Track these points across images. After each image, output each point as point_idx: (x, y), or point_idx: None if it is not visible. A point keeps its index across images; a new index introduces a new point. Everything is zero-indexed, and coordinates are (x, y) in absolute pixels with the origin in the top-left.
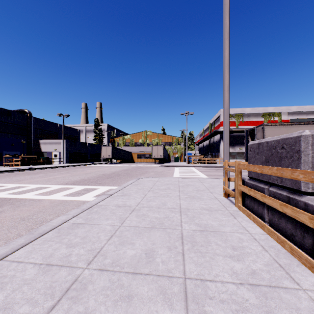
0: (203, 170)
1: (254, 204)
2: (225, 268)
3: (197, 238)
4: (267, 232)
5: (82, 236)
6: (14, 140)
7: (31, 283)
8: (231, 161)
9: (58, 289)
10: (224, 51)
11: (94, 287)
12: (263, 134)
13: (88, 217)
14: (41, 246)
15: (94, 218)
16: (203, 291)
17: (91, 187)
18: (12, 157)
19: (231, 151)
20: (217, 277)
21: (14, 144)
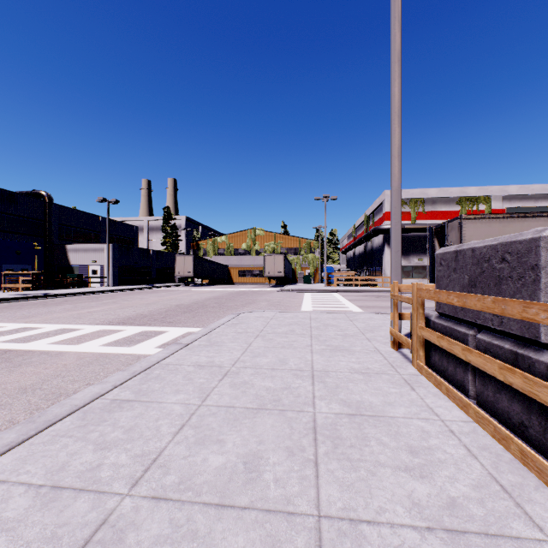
0: (354, 298)
1: (449, 364)
2: (398, 493)
3: (344, 430)
4: (474, 418)
5: (126, 426)
6: (22, 245)
7: (16, 528)
8: (403, 281)
9: (66, 543)
10: (393, 85)
11: (140, 537)
12: (461, 234)
13: (142, 387)
14: (46, 447)
15: (154, 390)
16: (355, 545)
17: (155, 328)
18: (17, 274)
19: (404, 265)
20: (381, 515)
21: (21, 252)
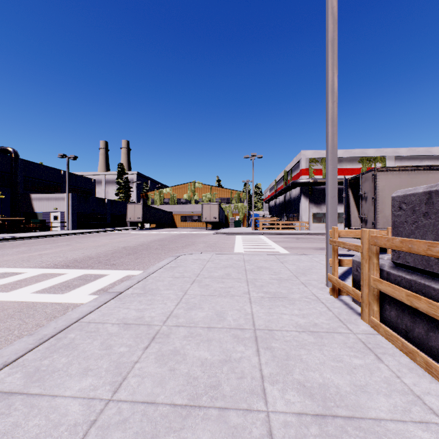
0: (278, 239)
1: (415, 324)
2: None
3: None
4: None
5: None
6: None
7: None
8: (316, 225)
9: None
10: (329, 31)
11: None
12: (375, 184)
13: (42, 364)
14: None
15: (55, 369)
16: None
17: (96, 272)
18: None
19: (316, 212)
20: None
21: None
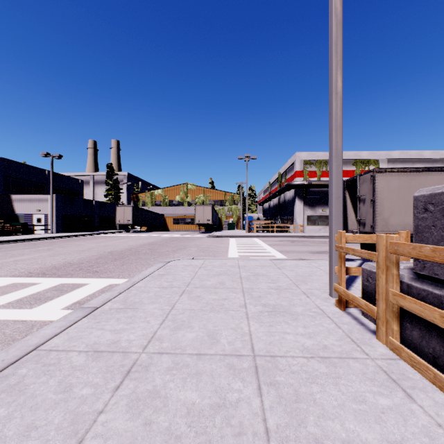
0: (273, 243)
1: None
2: None
3: None
4: None
5: None
6: None
7: None
8: (310, 228)
9: None
10: (333, 14)
11: None
12: (373, 186)
13: None
14: None
15: None
16: None
17: (75, 280)
18: None
19: (311, 214)
20: None
21: None
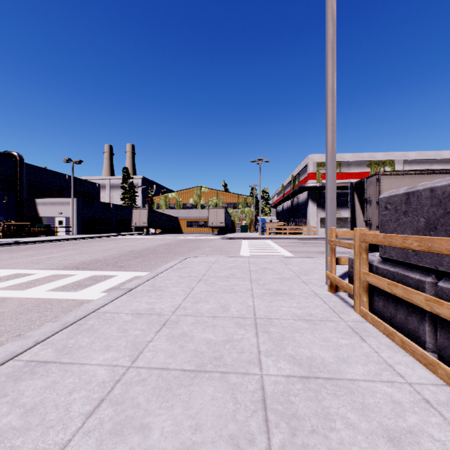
0: (284, 244)
1: (397, 311)
2: None
3: (299, 402)
4: (446, 380)
5: (28, 403)
6: None
7: None
8: (323, 230)
9: None
10: (328, 42)
11: None
12: (379, 188)
13: (68, 342)
14: None
15: (80, 346)
16: None
17: (105, 273)
18: None
19: (324, 217)
20: None
21: None
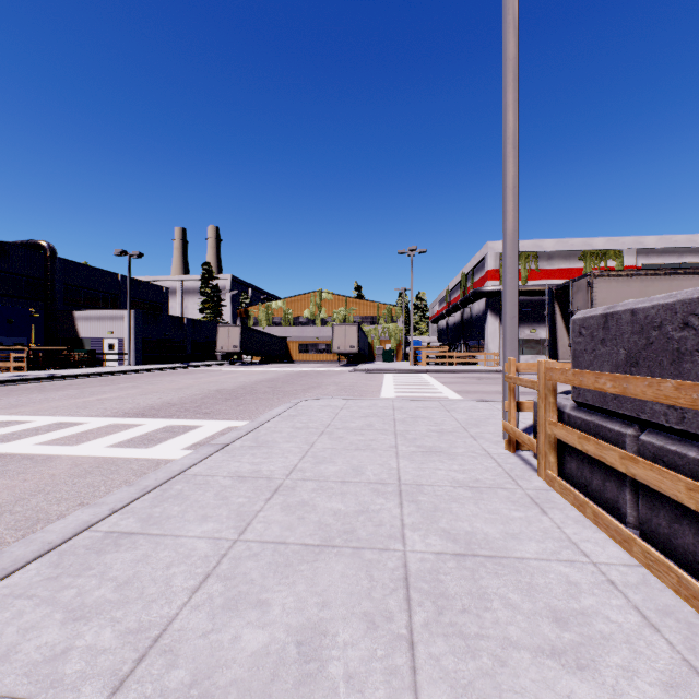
0: (449, 380)
1: (593, 475)
2: None
3: (450, 581)
4: (642, 560)
5: (120, 577)
6: (15, 311)
7: None
8: None
9: None
10: (507, 91)
11: None
12: (591, 296)
13: (154, 511)
14: None
15: (170, 516)
16: None
17: (185, 422)
18: (8, 350)
19: None
20: None
21: (14, 320)
